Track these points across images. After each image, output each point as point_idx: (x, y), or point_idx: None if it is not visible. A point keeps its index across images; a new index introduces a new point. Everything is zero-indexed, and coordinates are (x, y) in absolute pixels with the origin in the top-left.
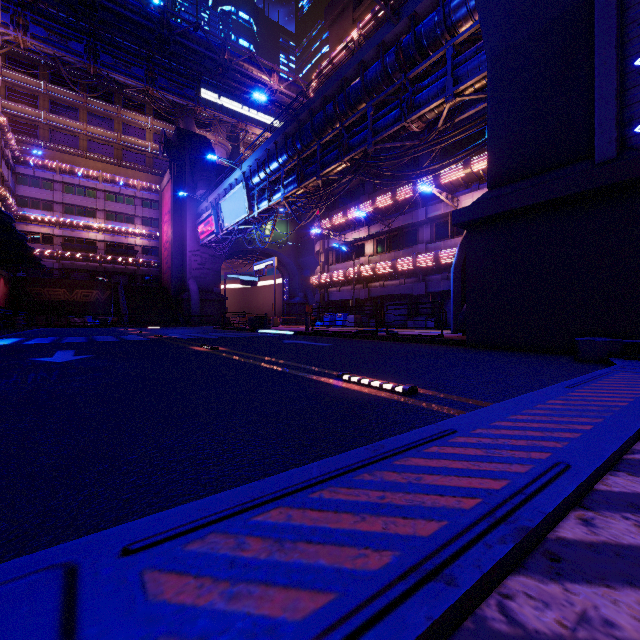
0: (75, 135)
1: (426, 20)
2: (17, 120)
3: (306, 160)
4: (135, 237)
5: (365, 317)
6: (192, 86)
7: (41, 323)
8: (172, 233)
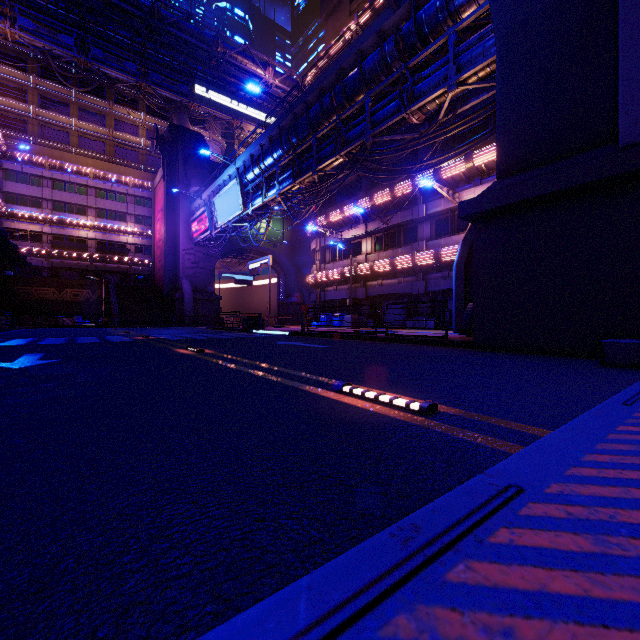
0: (65, 131)
1: (427, 5)
2: (5, 115)
3: (302, 156)
4: (127, 235)
5: (362, 317)
6: (186, 82)
7: (28, 323)
8: (165, 231)
